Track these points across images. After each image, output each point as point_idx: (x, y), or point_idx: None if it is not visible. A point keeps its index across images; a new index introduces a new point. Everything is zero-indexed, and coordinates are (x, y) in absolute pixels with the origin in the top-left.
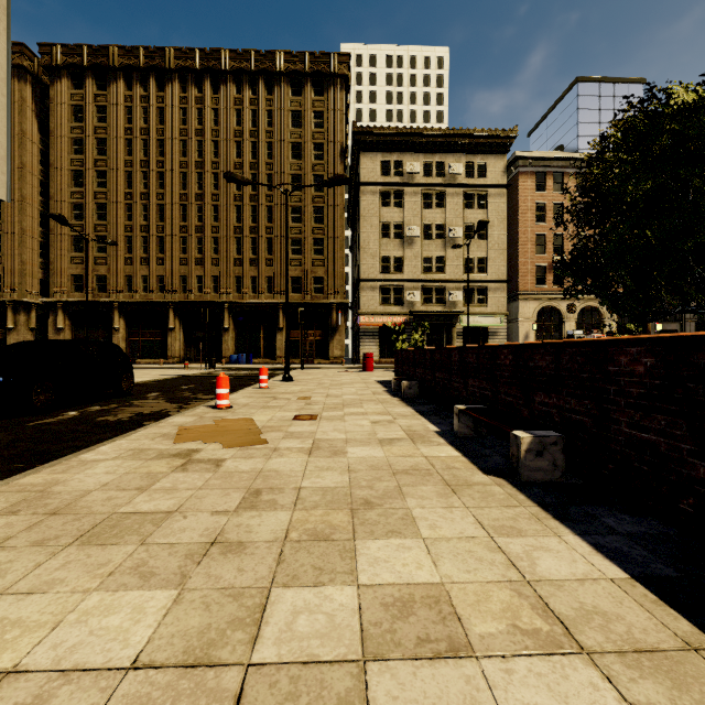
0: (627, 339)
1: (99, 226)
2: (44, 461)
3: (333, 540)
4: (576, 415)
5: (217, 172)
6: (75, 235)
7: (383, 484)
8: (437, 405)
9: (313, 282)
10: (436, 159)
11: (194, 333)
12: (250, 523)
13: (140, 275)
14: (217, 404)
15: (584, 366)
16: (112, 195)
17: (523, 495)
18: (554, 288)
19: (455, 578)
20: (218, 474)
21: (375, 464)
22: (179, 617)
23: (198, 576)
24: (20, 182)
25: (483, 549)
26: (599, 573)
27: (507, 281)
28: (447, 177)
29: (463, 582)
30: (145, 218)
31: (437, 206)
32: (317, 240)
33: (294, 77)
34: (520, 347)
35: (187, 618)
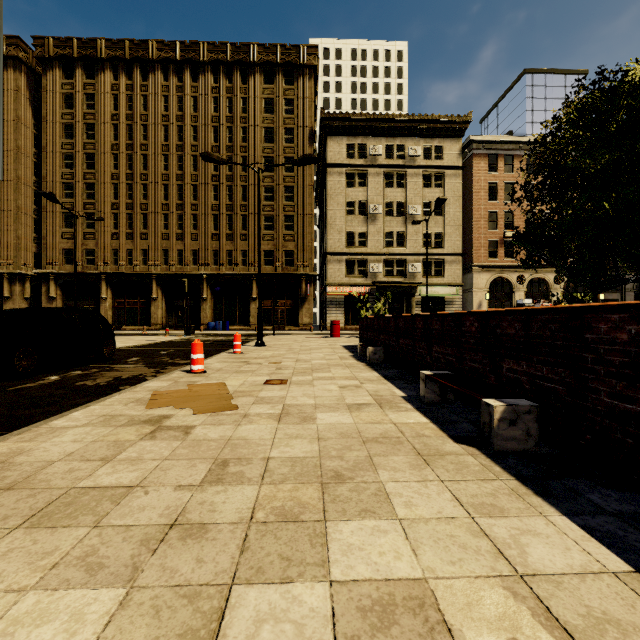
0: (608, 306)
1: (88, 204)
2: (15, 427)
3: (302, 521)
4: (548, 383)
5: (196, 154)
6: (66, 212)
7: (354, 453)
8: (402, 370)
9: (284, 255)
10: (397, 142)
11: (175, 302)
12: (214, 500)
13: (125, 249)
14: (192, 369)
15: (557, 333)
16: (100, 176)
17: (499, 466)
18: (505, 260)
19: (439, 572)
20: (186, 442)
21: (344, 431)
22: (122, 627)
23: (152, 569)
24: (15, 163)
25: (465, 532)
26: (599, 565)
27: (462, 254)
28: (407, 159)
29: (448, 577)
30: (130, 197)
31: (398, 186)
32: (288, 217)
33: (267, 67)
34: (487, 314)
35: (132, 629)
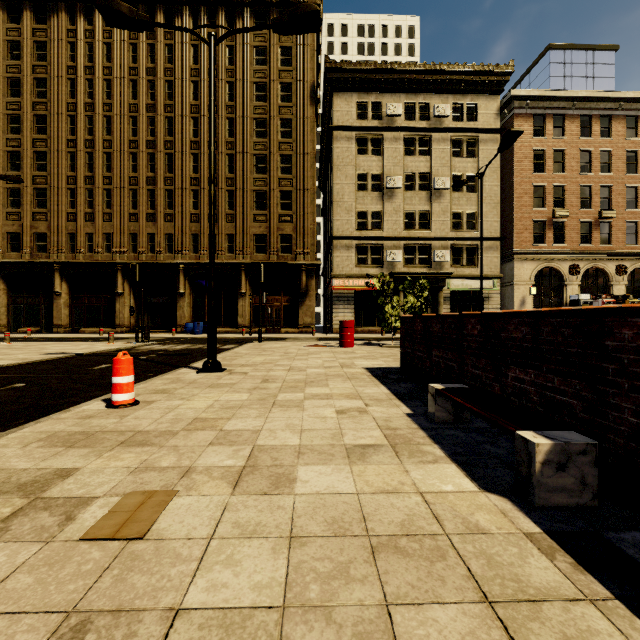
0: None
1: (38, 177)
2: None
3: None
4: None
5: (171, 116)
6: (11, 187)
7: None
8: None
9: (280, 240)
10: (420, 100)
11: (147, 298)
12: None
13: (84, 233)
14: None
15: None
16: (53, 142)
17: None
18: (554, 246)
19: None
20: None
21: None
22: None
23: None
24: None
25: None
26: None
27: (501, 239)
28: (432, 121)
29: None
30: (91, 169)
31: (421, 154)
32: (285, 193)
33: (258, 8)
34: None
35: None
